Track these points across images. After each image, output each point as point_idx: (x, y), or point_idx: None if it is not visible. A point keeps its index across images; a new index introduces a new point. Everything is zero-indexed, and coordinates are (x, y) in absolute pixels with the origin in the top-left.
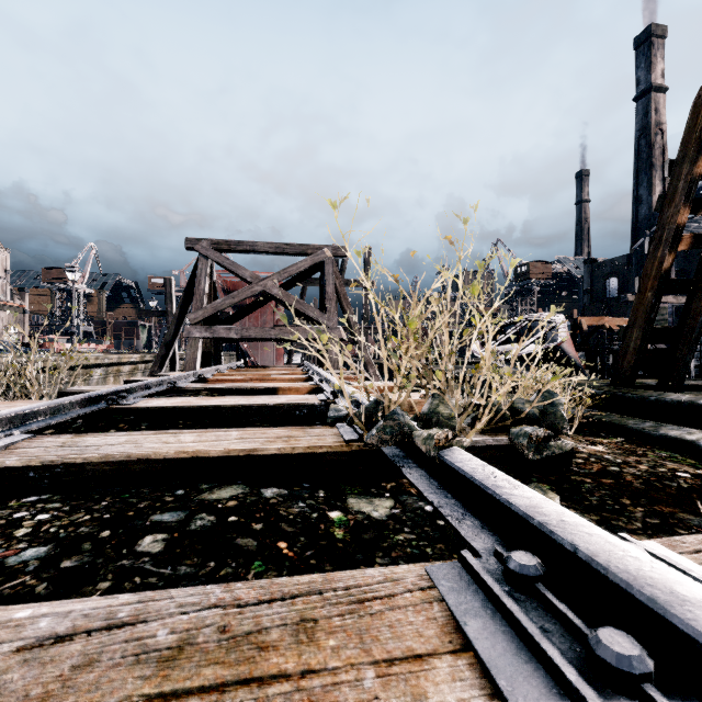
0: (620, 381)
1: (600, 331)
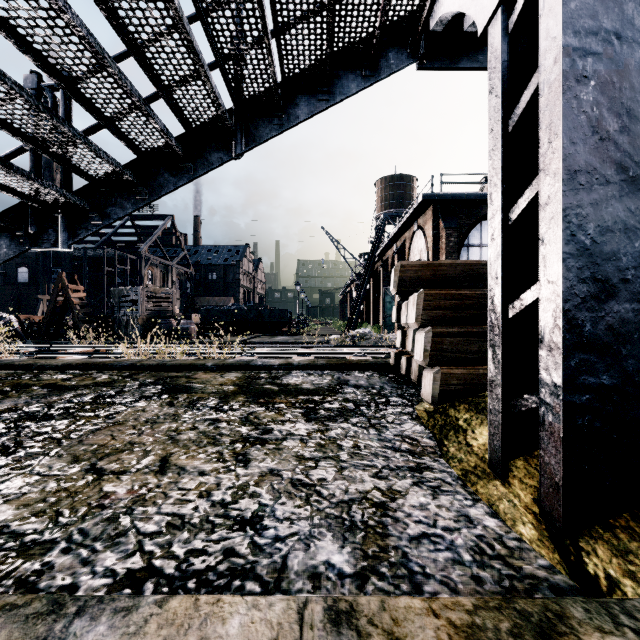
0: (40, 340)
1: (31, 323)
